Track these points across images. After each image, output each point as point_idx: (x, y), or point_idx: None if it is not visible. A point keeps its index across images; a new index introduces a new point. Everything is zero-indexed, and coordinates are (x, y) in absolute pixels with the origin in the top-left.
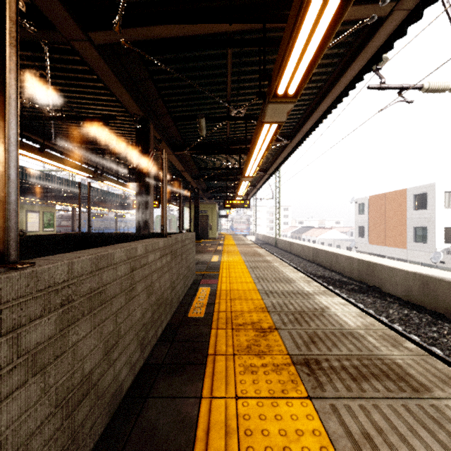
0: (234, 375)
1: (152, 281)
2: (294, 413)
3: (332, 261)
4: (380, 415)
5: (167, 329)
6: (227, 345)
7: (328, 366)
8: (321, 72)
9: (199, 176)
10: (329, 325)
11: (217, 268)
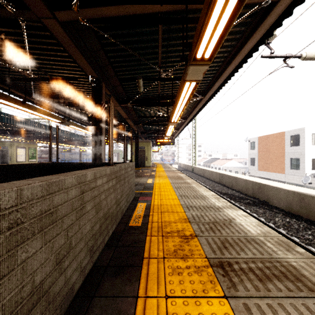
0: (164, 276)
1: (100, 200)
2: (214, 311)
3: (233, 183)
4: (285, 313)
5: (112, 236)
6: (158, 250)
7: (238, 268)
8: (227, 45)
9: (139, 122)
10: (236, 233)
11: (151, 188)
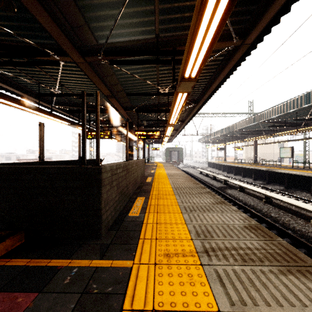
0: None
1: None
2: None
3: None
4: None
5: None
6: None
7: None
8: None
9: None
10: None
11: None
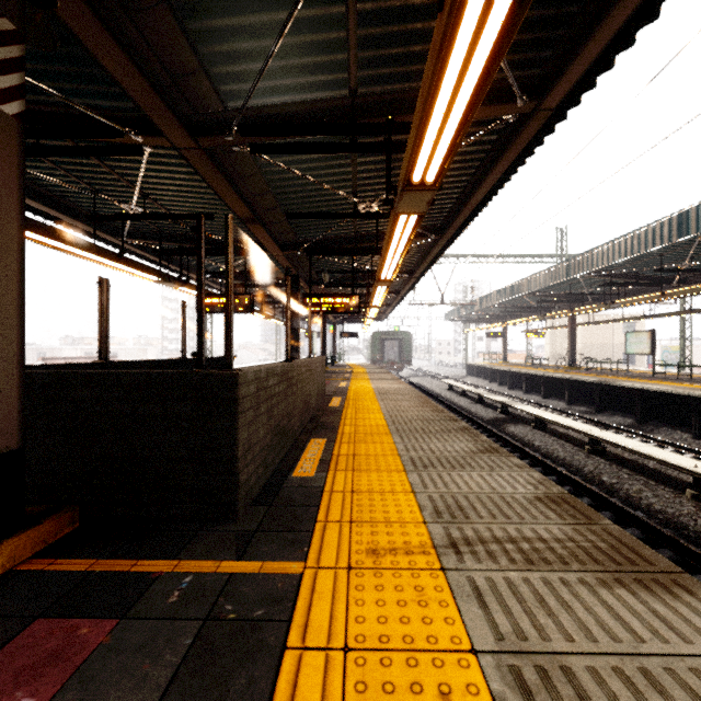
0: None
1: None
2: None
3: None
4: None
5: None
6: None
7: None
8: None
9: None
10: None
11: None
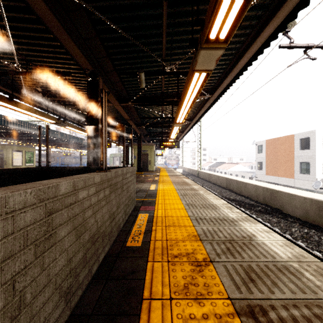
0: None
1: (85, 219)
2: None
3: (242, 188)
4: None
5: (104, 262)
6: (163, 284)
7: (277, 318)
8: (240, 33)
9: (141, 124)
10: (261, 257)
11: (154, 195)
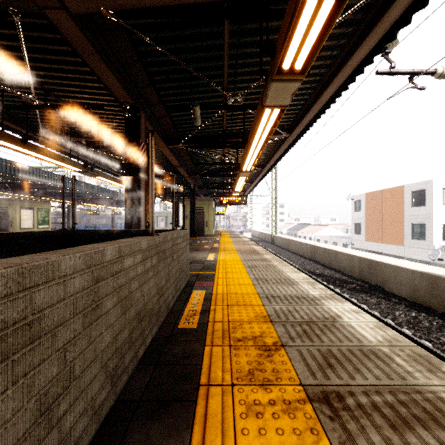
0: (233, 420)
1: (130, 291)
2: None
3: (332, 259)
4: None
5: (152, 346)
6: (223, 370)
7: (354, 404)
8: (326, 55)
9: (195, 172)
10: (345, 341)
11: (213, 267)
